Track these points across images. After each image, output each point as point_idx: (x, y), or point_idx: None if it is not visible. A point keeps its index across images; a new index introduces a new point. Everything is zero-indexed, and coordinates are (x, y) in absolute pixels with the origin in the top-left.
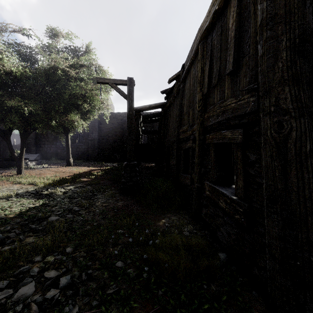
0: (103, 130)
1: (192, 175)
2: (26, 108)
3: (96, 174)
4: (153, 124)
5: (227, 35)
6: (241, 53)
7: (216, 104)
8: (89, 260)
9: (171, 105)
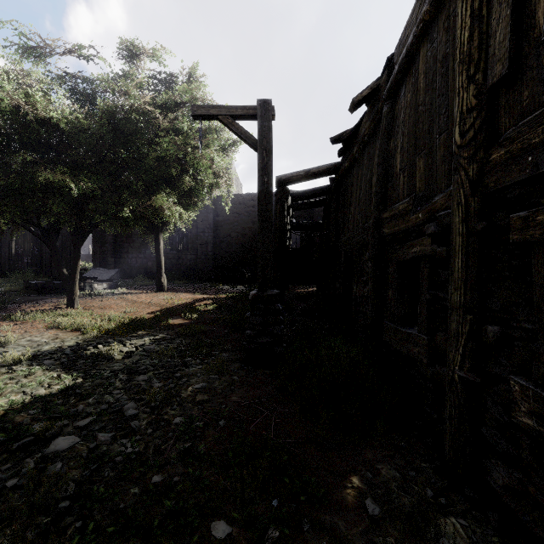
0: (223, 226)
1: (436, 337)
2: (73, 185)
3: (201, 310)
4: (312, 213)
5: None
6: None
7: None
8: None
9: (354, 165)
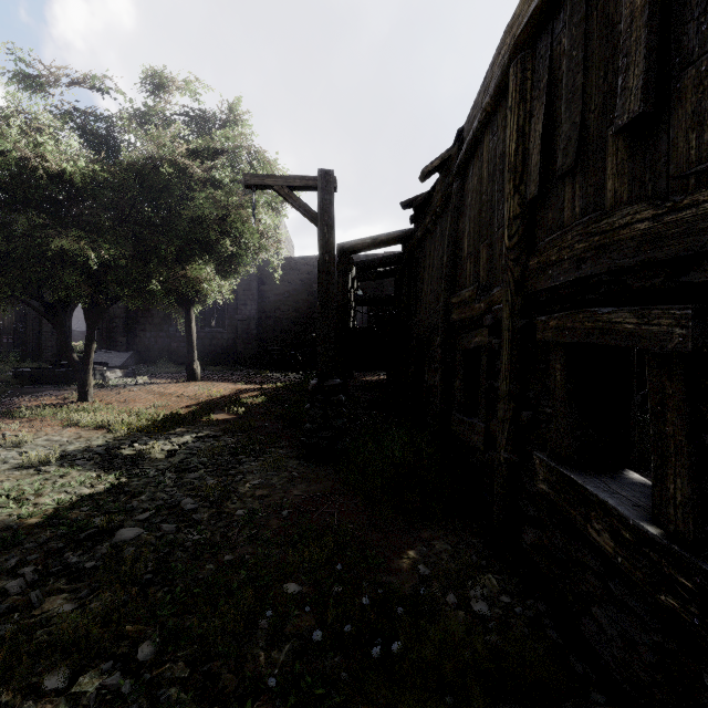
0: (270, 297)
1: (490, 424)
2: (93, 253)
3: (248, 403)
4: (383, 282)
5: (610, 14)
6: (676, 53)
7: (571, 226)
8: (196, 698)
9: (427, 235)
